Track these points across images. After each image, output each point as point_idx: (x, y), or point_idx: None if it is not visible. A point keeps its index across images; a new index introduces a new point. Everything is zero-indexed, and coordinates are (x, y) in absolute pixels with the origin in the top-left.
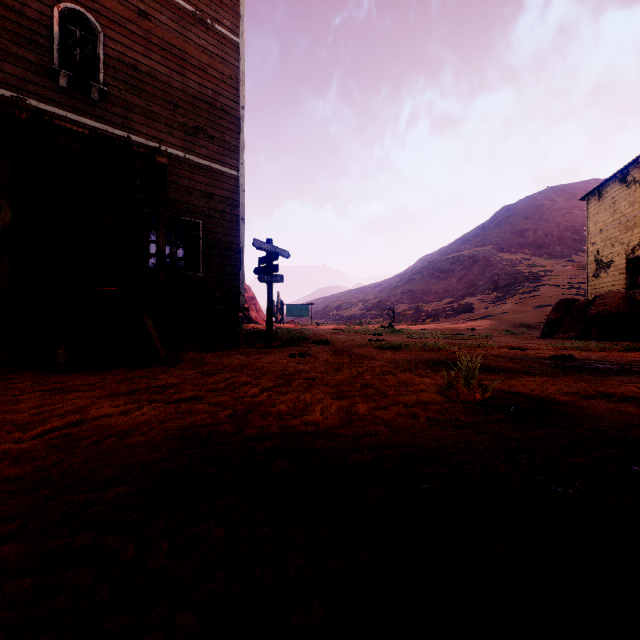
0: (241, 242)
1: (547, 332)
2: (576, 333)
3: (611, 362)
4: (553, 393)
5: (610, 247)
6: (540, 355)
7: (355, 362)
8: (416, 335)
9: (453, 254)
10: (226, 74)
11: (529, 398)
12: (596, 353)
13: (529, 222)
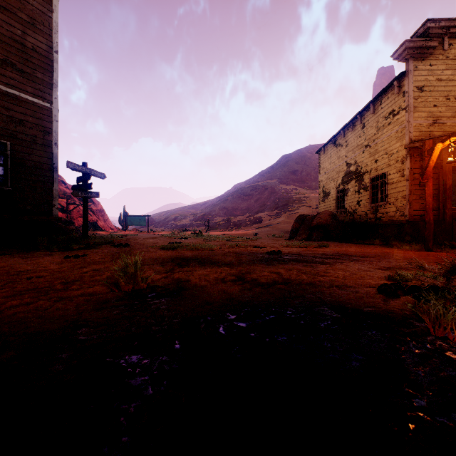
0: (54, 163)
1: (292, 235)
2: (305, 236)
3: (298, 255)
4: (207, 280)
5: (329, 183)
6: (265, 251)
7: (111, 261)
8: (209, 238)
9: (253, 184)
10: (38, 20)
11: (177, 285)
12: (300, 249)
13: (298, 166)
